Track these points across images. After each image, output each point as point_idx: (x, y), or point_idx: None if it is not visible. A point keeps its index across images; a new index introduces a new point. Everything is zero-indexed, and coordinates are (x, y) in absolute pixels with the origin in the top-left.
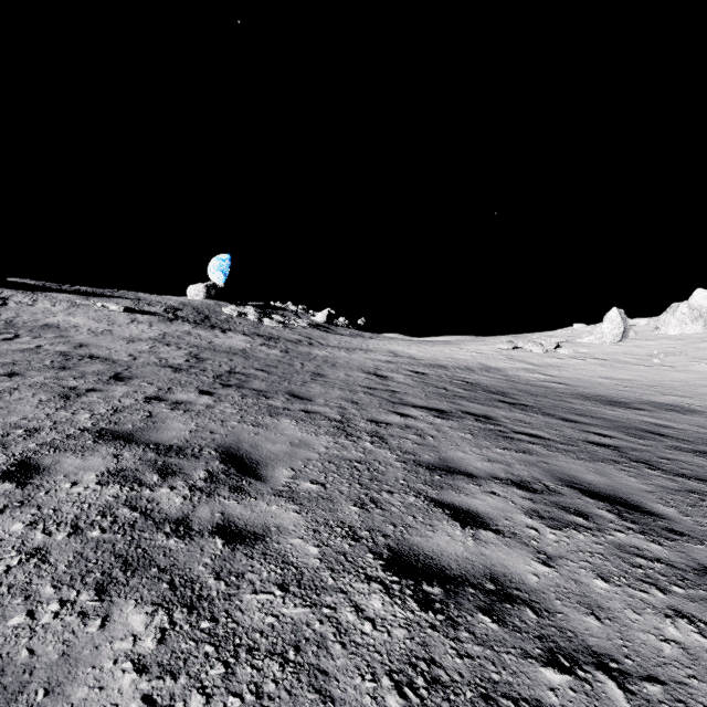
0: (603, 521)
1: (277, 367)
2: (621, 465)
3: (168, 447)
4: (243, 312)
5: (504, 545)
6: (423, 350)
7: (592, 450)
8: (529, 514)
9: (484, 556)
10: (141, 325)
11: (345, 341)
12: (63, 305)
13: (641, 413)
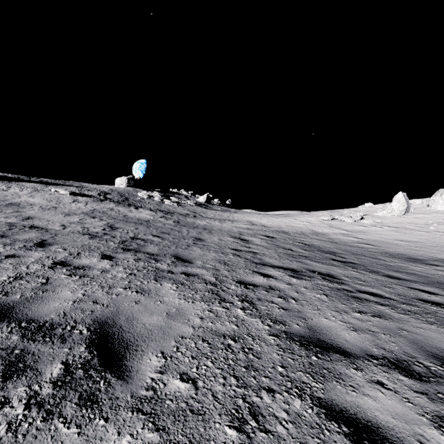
0: None
1: (170, 233)
2: None
3: (39, 326)
4: (151, 195)
5: None
6: (271, 221)
7: (432, 310)
8: (440, 426)
9: None
10: (80, 204)
11: (218, 215)
12: (28, 190)
13: (438, 269)
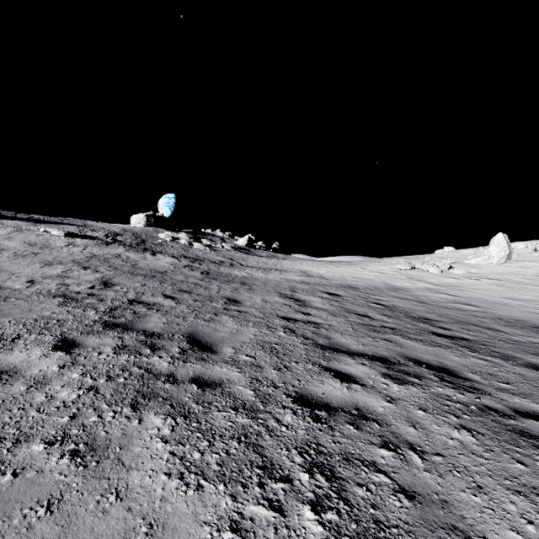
0: None
1: (191, 292)
2: None
3: None
4: (176, 237)
5: None
6: (331, 270)
7: None
8: None
9: None
10: (75, 248)
11: (262, 262)
12: (7, 230)
13: None
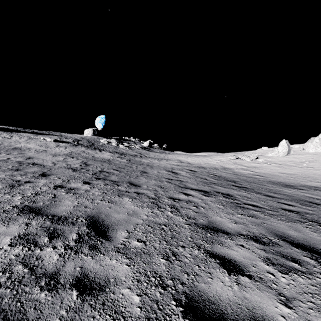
0: (310, 266)
1: (124, 168)
2: (305, 224)
3: (59, 217)
4: (110, 141)
5: (256, 288)
6: (194, 159)
7: (286, 214)
8: (266, 261)
9: (246, 299)
10: (61, 148)
11: (157, 155)
12: (25, 138)
13: (302, 191)
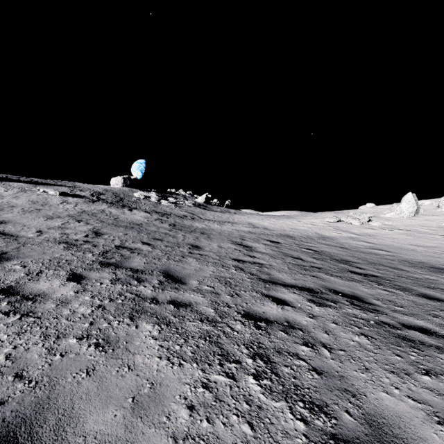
0: None
1: (163, 240)
2: None
3: None
4: (148, 195)
5: None
6: (273, 223)
7: None
8: None
9: None
10: (68, 205)
11: (217, 216)
12: (14, 190)
13: None
